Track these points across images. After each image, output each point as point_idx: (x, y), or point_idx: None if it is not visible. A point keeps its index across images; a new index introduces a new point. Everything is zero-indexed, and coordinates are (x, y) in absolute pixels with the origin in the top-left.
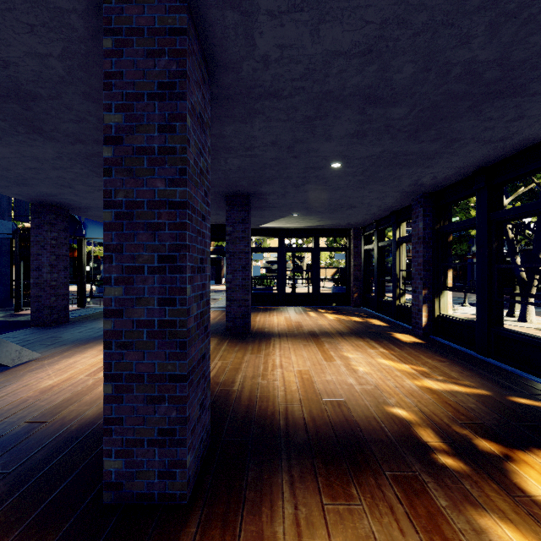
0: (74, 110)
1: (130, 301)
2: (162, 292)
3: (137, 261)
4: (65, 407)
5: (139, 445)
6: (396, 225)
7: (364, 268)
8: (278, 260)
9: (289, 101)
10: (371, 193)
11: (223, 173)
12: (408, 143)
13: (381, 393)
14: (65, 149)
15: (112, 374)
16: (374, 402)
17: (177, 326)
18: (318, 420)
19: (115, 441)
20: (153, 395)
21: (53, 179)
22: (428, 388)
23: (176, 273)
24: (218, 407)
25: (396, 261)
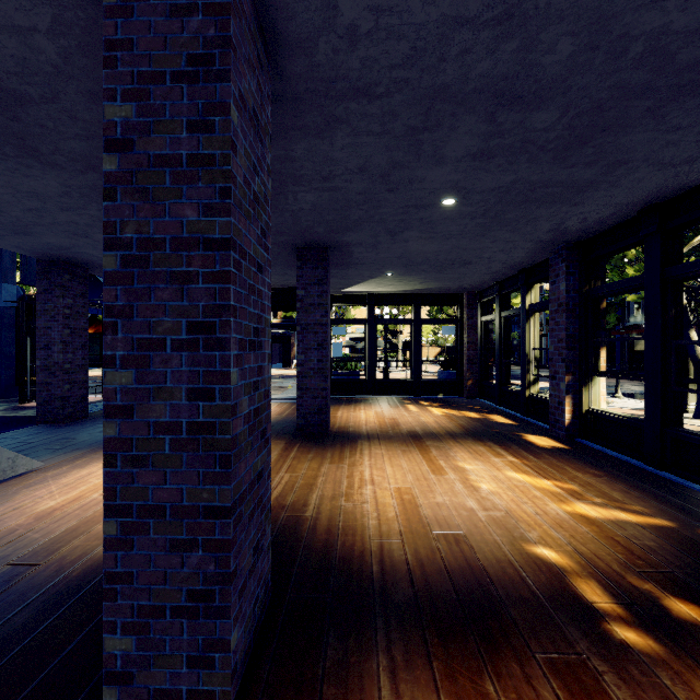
0: (80, 120)
1: (144, 393)
2: (194, 380)
3: (155, 331)
4: (67, 541)
5: (157, 616)
6: (527, 287)
7: (481, 346)
8: (366, 336)
9: (385, 102)
10: (494, 244)
11: (292, 215)
12: (553, 167)
13: (516, 523)
14: (73, 180)
15: (117, 505)
16: (507, 537)
17: (216, 432)
18: (428, 565)
19: (121, 609)
20: (179, 538)
21: (63, 225)
22: (582, 516)
23: (214, 350)
24: (283, 544)
25: (527, 337)
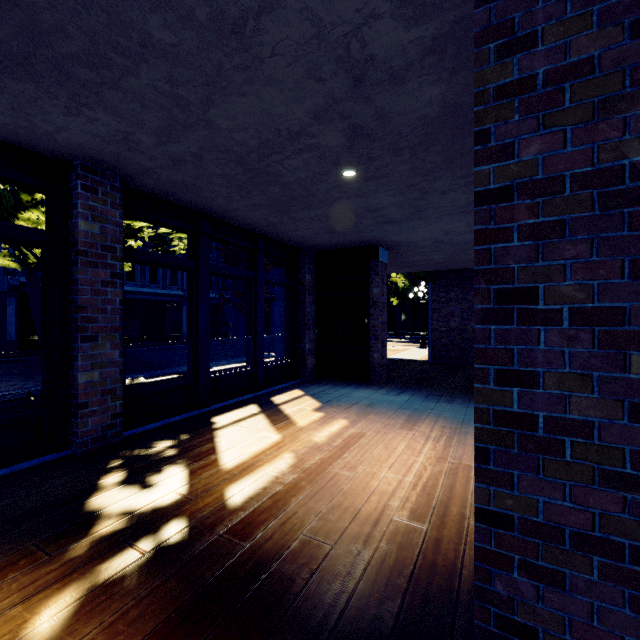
0: None
1: None
2: None
3: None
4: None
5: None
6: None
7: None
8: None
9: None
10: None
11: None
12: None
13: None
14: None
15: None
16: None
17: None
18: None
19: None
20: None
21: None
22: None
23: None
24: None
25: None
